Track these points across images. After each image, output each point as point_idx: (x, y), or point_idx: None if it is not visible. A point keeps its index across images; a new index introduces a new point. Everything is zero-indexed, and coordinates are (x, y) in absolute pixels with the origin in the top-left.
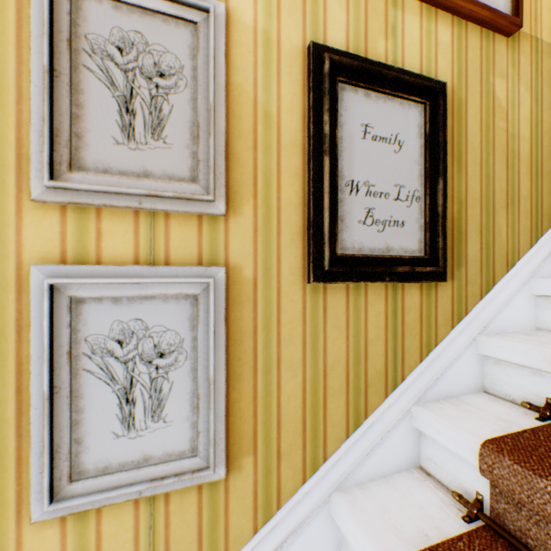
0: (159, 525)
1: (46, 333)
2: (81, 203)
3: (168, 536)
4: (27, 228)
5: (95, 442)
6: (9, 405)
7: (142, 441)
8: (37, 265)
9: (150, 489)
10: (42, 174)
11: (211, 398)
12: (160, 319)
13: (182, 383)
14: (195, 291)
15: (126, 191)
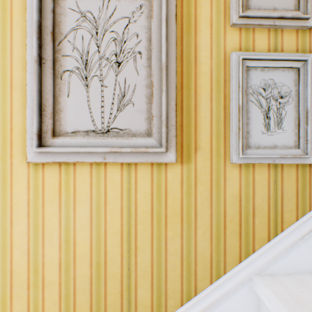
0: (278, 182)
1: (240, 79)
2: (250, 24)
3: (282, 188)
4: (227, 38)
5: (253, 134)
6: (221, 114)
7: (272, 138)
8: (234, 52)
9: (277, 160)
10: (236, 12)
11: (308, 119)
12: (280, 80)
13: (290, 112)
14: (298, 66)
15: (270, 16)
